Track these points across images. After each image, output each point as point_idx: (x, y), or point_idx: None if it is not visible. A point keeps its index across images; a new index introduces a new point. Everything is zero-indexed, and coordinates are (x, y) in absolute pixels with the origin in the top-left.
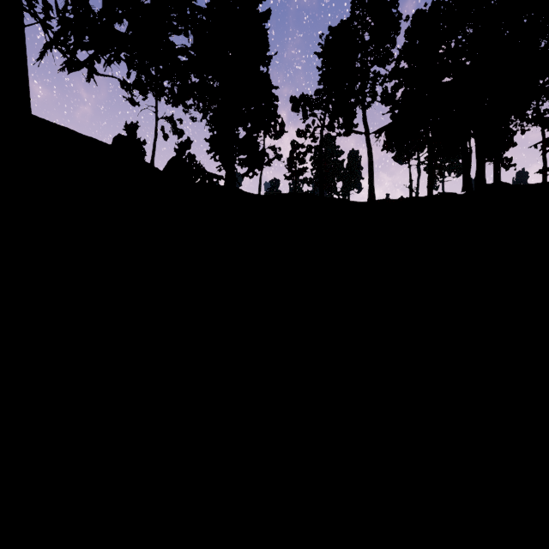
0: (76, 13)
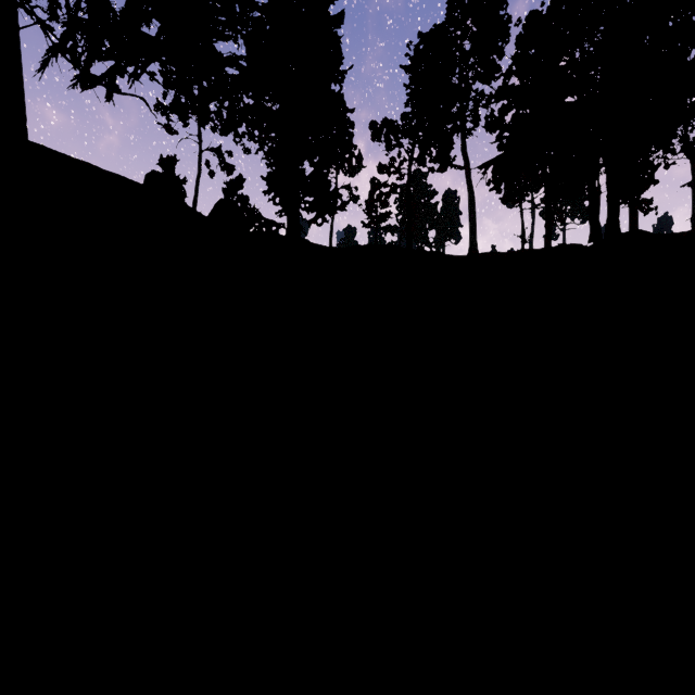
0: (91, 11)
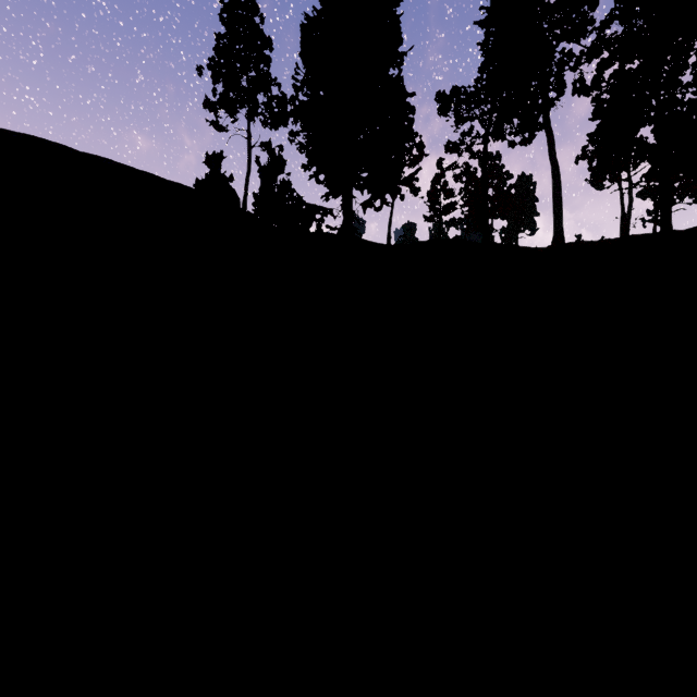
0: None
